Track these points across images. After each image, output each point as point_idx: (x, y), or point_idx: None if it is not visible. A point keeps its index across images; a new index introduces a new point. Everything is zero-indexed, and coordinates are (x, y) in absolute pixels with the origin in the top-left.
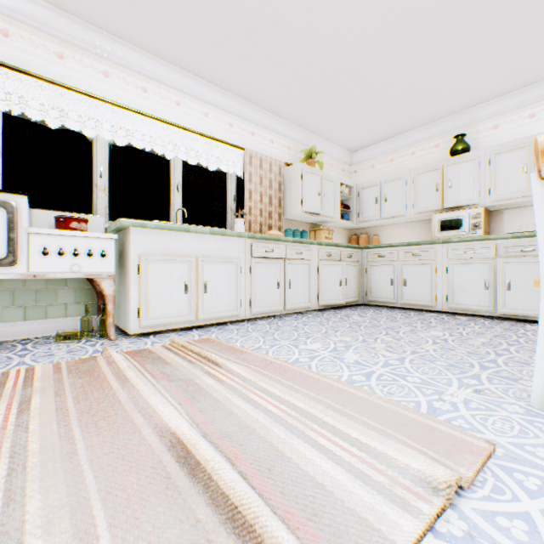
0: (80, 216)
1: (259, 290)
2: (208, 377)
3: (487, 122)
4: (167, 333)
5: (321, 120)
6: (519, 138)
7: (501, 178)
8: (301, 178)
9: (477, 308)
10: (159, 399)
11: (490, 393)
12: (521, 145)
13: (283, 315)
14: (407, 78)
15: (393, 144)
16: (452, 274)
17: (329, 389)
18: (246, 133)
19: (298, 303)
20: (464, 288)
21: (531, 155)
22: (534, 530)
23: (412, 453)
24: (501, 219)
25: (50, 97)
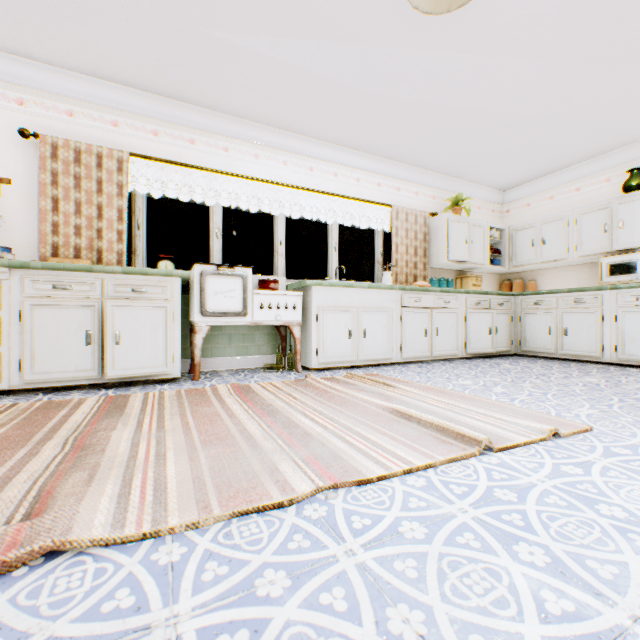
0: (270, 277)
1: (408, 337)
2: (390, 392)
3: None
4: (336, 370)
5: (468, 167)
6: None
7: None
8: (447, 228)
9: None
10: (369, 397)
11: (613, 413)
12: None
13: (430, 361)
14: (564, 123)
15: (552, 180)
16: (622, 322)
17: (480, 402)
18: (392, 189)
19: (445, 350)
20: (636, 338)
21: None
22: (592, 448)
23: (532, 422)
24: None
25: (250, 189)
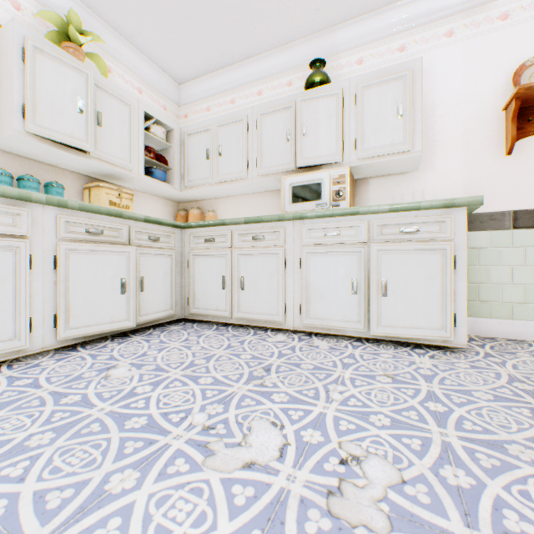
0: None
1: None
2: None
3: (351, 54)
4: None
5: None
6: (394, 65)
7: (371, 124)
8: (22, 57)
9: (342, 326)
10: None
11: None
12: (396, 75)
13: None
14: None
15: (234, 75)
16: (308, 269)
17: None
18: None
19: None
20: (325, 292)
21: (409, 90)
22: None
23: None
24: (367, 192)
25: None
